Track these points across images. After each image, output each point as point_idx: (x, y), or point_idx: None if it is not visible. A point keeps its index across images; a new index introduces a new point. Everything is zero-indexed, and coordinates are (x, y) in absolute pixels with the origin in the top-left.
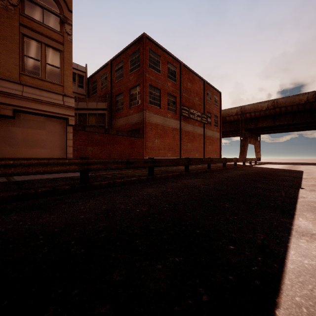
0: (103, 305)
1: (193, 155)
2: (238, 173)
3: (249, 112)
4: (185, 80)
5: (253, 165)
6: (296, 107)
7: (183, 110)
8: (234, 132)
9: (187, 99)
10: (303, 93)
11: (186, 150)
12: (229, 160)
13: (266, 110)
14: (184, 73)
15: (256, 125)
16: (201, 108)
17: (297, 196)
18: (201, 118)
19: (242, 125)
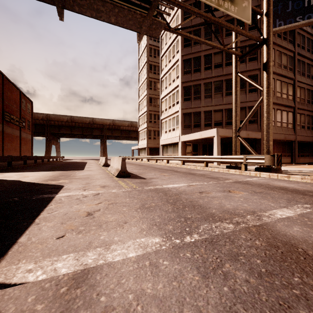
0: (72, 168)
1: (12, 153)
2: (62, 163)
3: (54, 120)
4: (6, 90)
5: (61, 160)
6: (84, 125)
7: (6, 116)
8: (39, 133)
9: (8, 106)
10: (88, 117)
11: (7, 149)
12: (51, 157)
13: (66, 122)
14: (6, 83)
15: (59, 131)
16: (18, 114)
17: (86, 165)
18: (19, 123)
19: (47, 129)
